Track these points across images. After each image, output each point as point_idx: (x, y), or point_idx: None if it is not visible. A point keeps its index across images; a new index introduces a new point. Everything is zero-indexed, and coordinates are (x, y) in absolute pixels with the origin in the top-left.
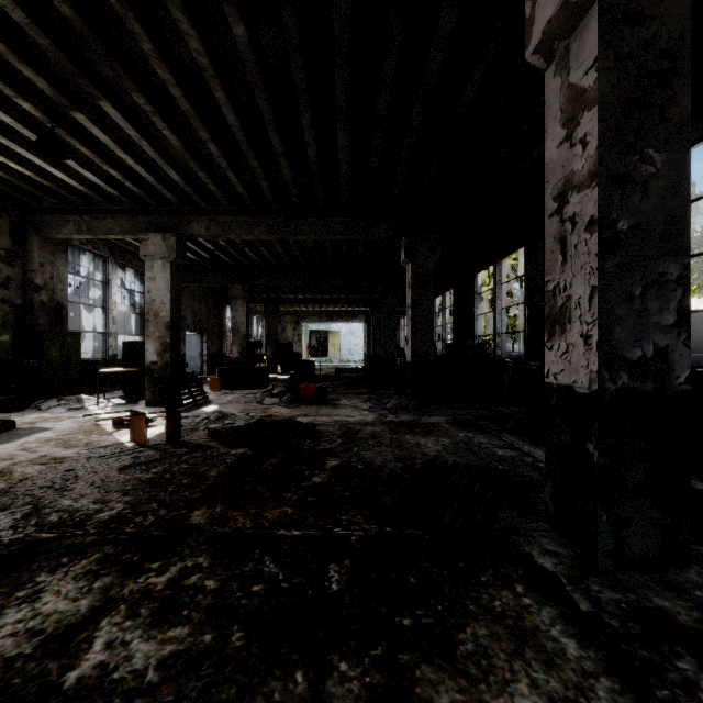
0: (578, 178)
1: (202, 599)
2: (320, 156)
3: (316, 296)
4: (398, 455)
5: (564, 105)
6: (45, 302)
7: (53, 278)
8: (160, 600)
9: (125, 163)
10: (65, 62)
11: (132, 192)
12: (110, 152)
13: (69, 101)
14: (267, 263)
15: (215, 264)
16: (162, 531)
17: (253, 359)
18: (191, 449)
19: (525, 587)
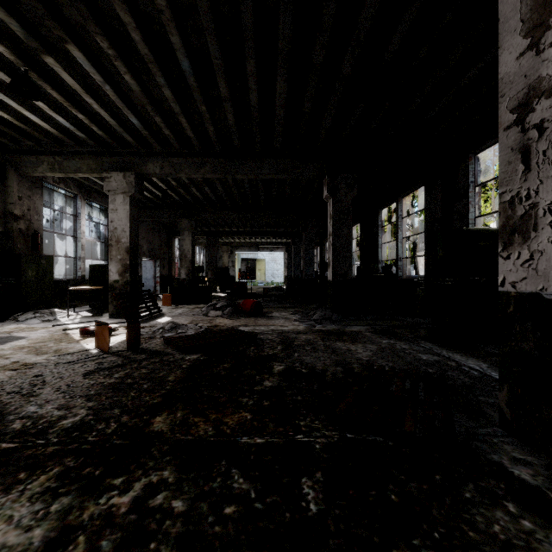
0: (548, 83)
1: (170, 526)
2: (260, 102)
3: (248, 229)
4: (335, 360)
5: (526, 15)
6: (23, 230)
7: (30, 210)
8: (124, 528)
9: (91, 108)
10: (34, 2)
11: (97, 136)
12: (78, 97)
13: (40, 44)
14: (209, 201)
15: (167, 202)
16: (124, 439)
17: (196, 281)
18: (150, 355)
19: (516, 505)
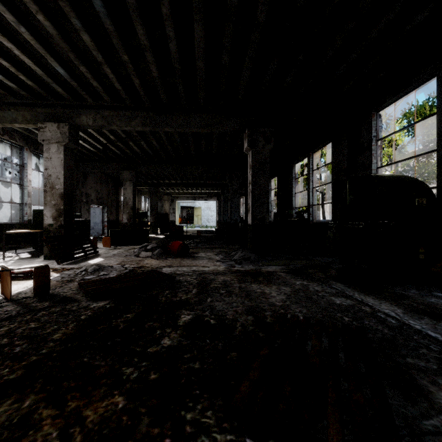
0: None
1: None
2: (180, 53)
3: (184, 181)
4: (247, 306)
5: None
6: None
7: None
8: None
9: (15, 55)
10: None
11: (30, 88)
12: None
13: None
14: (148, 155)
15: (110, 155)
16: None
17: (140, 225)
18: (53, 303)
19: None
